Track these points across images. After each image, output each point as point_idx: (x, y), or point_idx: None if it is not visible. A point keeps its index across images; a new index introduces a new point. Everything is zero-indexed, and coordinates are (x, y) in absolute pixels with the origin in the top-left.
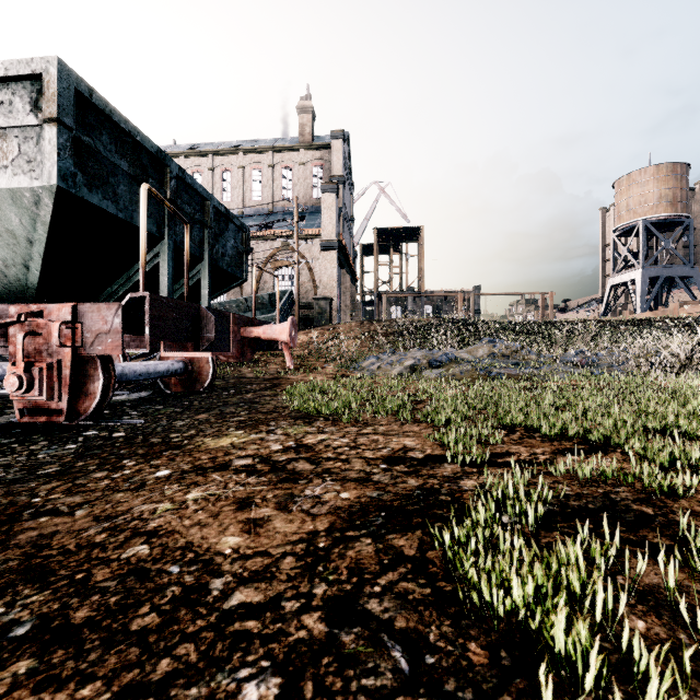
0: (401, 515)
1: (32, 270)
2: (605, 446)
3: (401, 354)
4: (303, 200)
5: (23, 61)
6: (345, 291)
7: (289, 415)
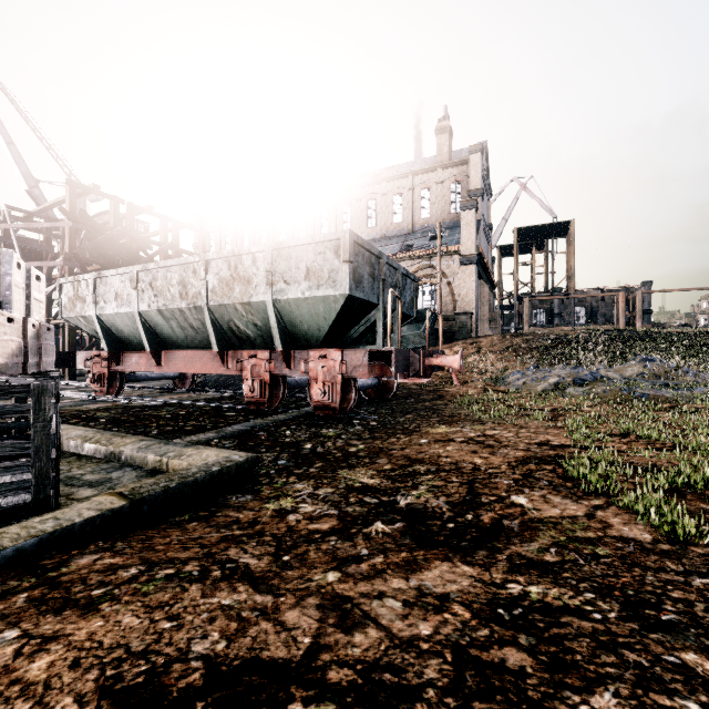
0: (546, 461)
1: (322, 332)
2: (685, 449)
3: (546, 372)
4: (441, 217)
5: (332, 233)
6: (483, 301)
7: (466, 418)
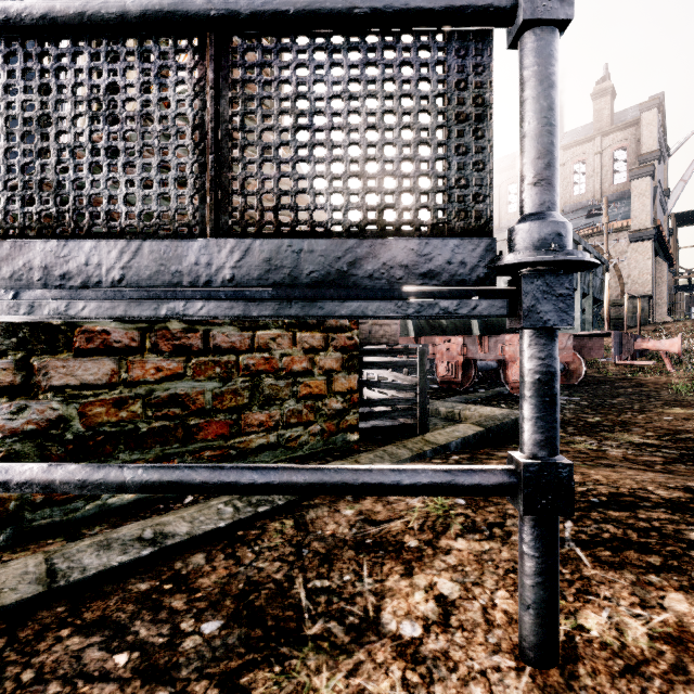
0: None
1: None
2: None
3: None
4: (600, 191)
5: None
6: (658, 282)
7: None
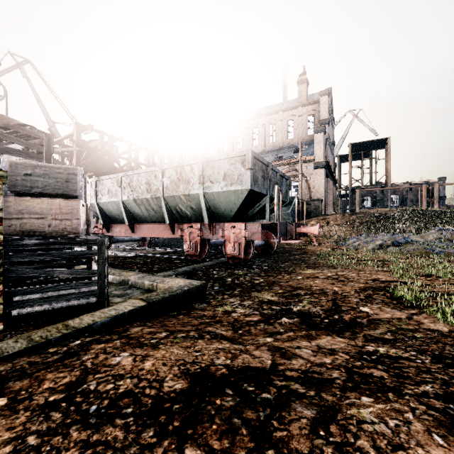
0: (378, 289)
1: (233, 212)
2: None
3: (373, 237)
4: (301, 138)
5: (240, 152)
6: (328, 192)
7: (323, 265)
